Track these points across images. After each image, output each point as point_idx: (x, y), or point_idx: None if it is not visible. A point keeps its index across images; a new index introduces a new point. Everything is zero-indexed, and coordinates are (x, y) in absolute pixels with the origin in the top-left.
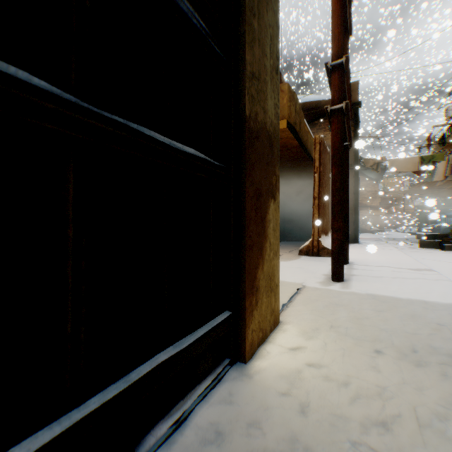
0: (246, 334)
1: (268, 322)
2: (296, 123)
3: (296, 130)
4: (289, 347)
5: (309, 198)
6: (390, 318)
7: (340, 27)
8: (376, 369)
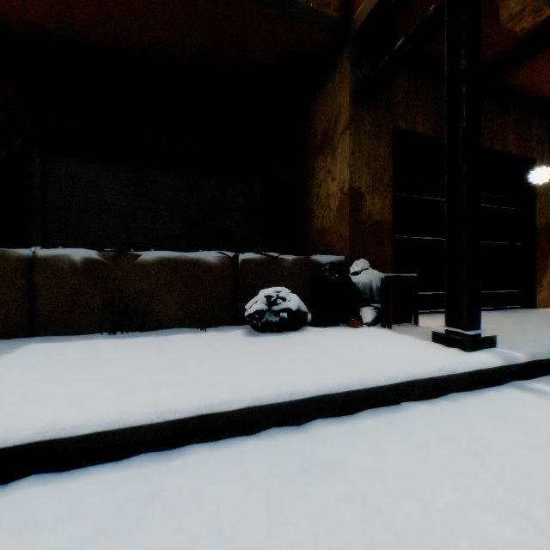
0: (534, 298)
1: (548, 302)
2: None
3: None
4: None
5: None
6: None
7: None
8: None
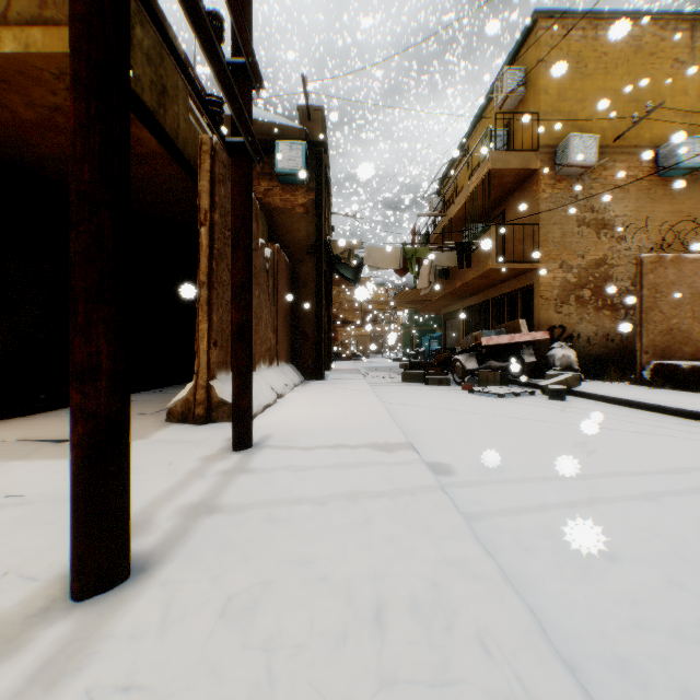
0: None
1: None
2: (136, 76)
3: (141, 98)
4: None
5: None
6: None
7: None
8: None
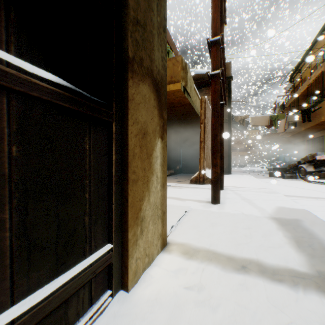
0: (128, 264)
1: (155, 246)
2: (187, 86)
3: (187, 91)
4: (171, 269)
5: (198, 143)
6: (253, 234)
7: (217, 12)
8: (243, 286)
